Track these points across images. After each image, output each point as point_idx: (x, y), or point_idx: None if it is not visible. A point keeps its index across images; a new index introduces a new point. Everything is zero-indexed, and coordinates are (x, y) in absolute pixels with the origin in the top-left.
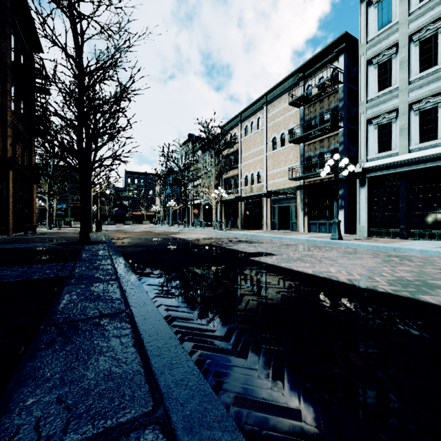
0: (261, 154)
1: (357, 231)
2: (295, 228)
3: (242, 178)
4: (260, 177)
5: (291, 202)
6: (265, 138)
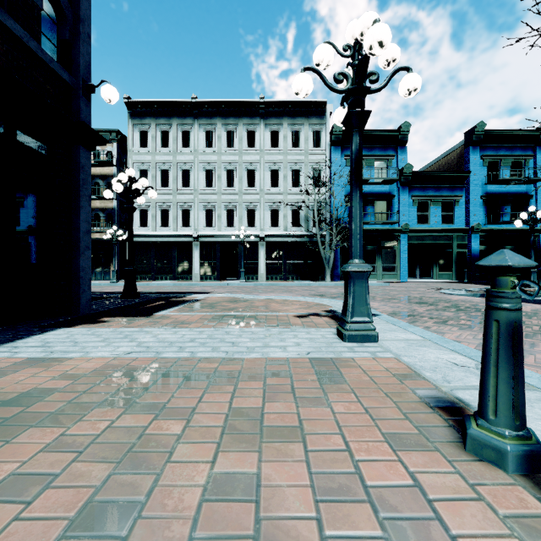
0: None
1: None
2: None
3: None
4: None
5: None
6: None
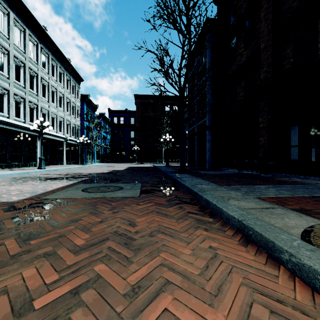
0: None
1: None
2: None
3: None
4: None
5: None
6: None
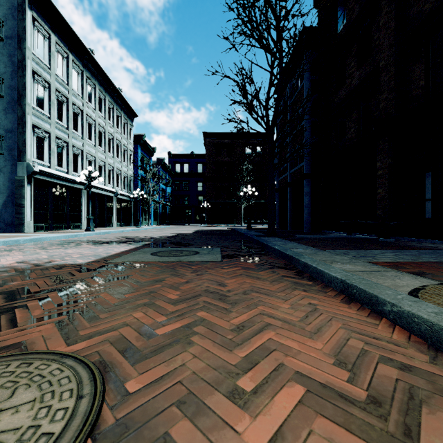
0: None
1: (26, 227)
2: None
3: None
4: None
5: None
6: None
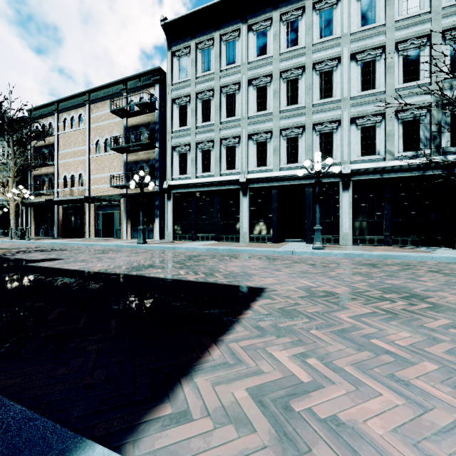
0: (83, 155)
1: (166, 236)
2: (119, 235)
3: (59, 178)
4: (82, 180)
5: (116, 210)
6: (88, 138)
